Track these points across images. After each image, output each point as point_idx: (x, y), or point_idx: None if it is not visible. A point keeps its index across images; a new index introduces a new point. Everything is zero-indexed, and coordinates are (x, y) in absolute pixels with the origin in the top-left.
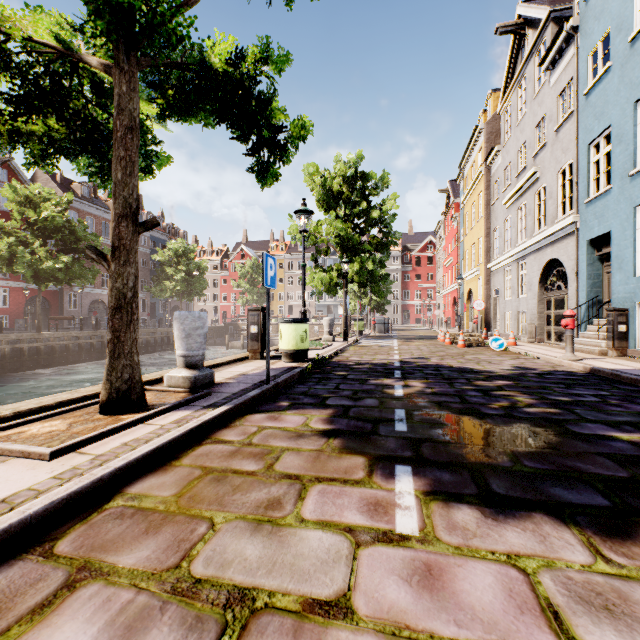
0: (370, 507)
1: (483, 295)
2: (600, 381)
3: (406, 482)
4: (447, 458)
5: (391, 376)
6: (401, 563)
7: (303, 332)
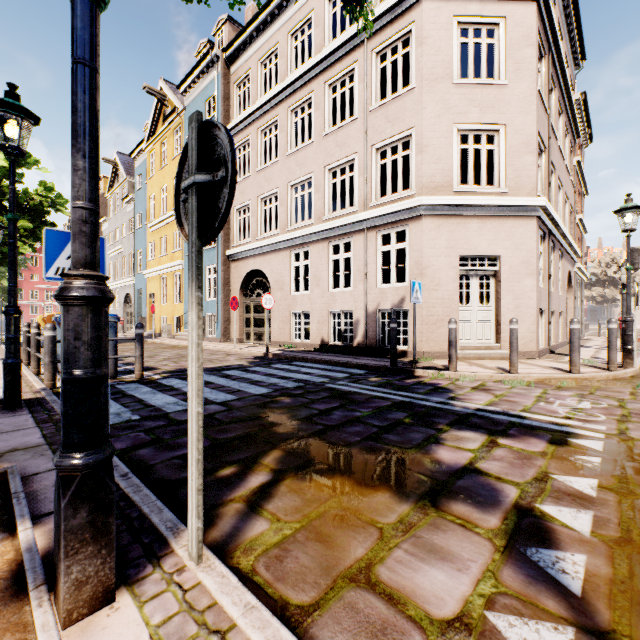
0: None
1: None
2: None
3: None
4: None
5: None
6: None
7: None
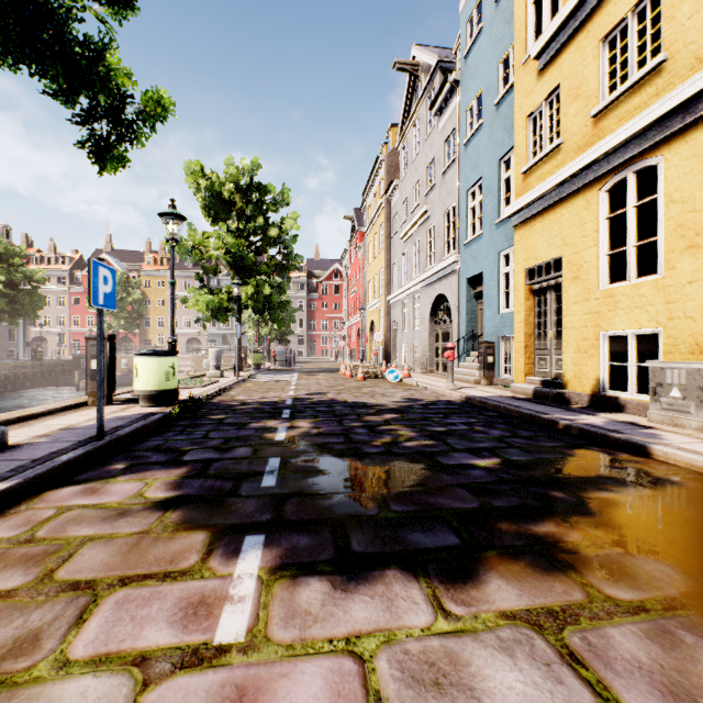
0: (189, 611)
1: (384, 327)
2: (472, 409)
3: (252, 559)
4: (312, 515)
5: (278, 417)
6: (204, 698)
7: (169, 367)
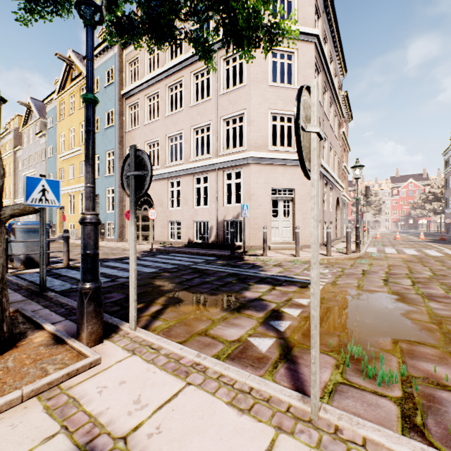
0: None
1: None
2: None
3: None
4: None
5: None
6: None
7: None
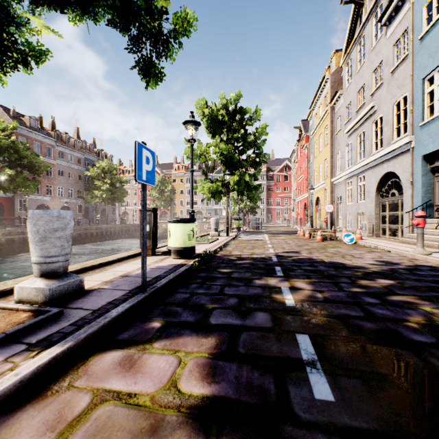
0: None
1: (329, 201)
2: None
3: None
4: None
5: (274, 274)
6: None
7: (190, 231)
